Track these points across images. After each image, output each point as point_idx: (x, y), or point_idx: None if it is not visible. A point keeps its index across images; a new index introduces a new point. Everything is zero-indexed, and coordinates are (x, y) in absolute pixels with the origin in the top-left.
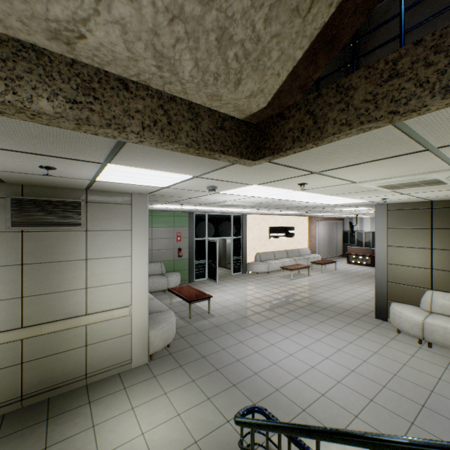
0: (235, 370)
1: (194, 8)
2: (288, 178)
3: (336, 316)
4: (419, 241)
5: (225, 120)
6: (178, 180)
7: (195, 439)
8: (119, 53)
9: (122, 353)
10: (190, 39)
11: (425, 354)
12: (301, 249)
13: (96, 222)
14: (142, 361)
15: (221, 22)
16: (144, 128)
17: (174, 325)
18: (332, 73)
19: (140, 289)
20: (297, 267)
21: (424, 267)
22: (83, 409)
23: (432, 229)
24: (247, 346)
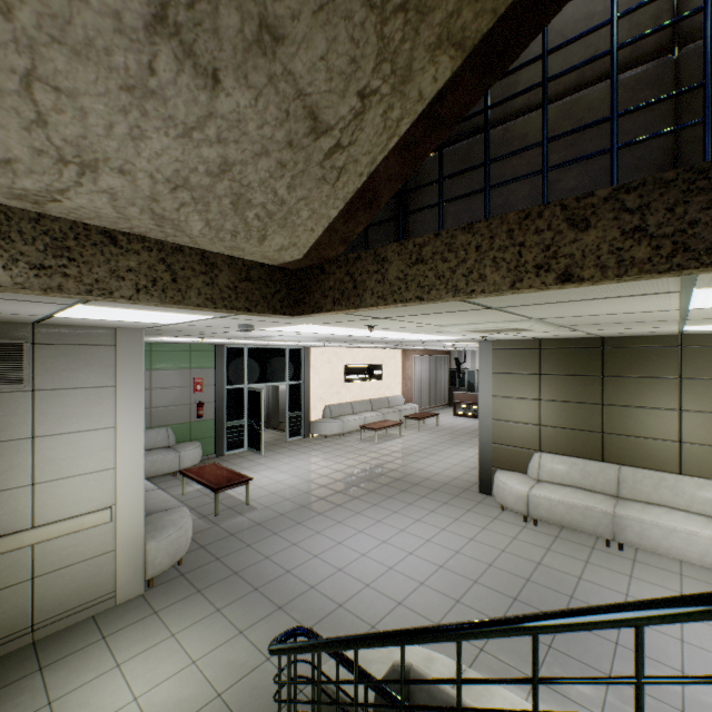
0: (283, 586)
1: (202, 179)
2: (350, 320)
3: (430, 494)
4: (527, 390)
5: (252, 269)
6: (192, 319)
7: (218, 692)
8: (106, 213)
9: (99, 583)
10: (199, 203)
11: (528, 534)
12: (393, 397)
13: (52, 376)
14: (134, 591)
15: (236, 189)
16: (139, 290)
17: (188, 530)
18: (381, 223)
19: (130, 478)
20: (383, 425)
21: (532, 423)
22: (29, 681)
23: (540, 375)
24: (303, 549)
